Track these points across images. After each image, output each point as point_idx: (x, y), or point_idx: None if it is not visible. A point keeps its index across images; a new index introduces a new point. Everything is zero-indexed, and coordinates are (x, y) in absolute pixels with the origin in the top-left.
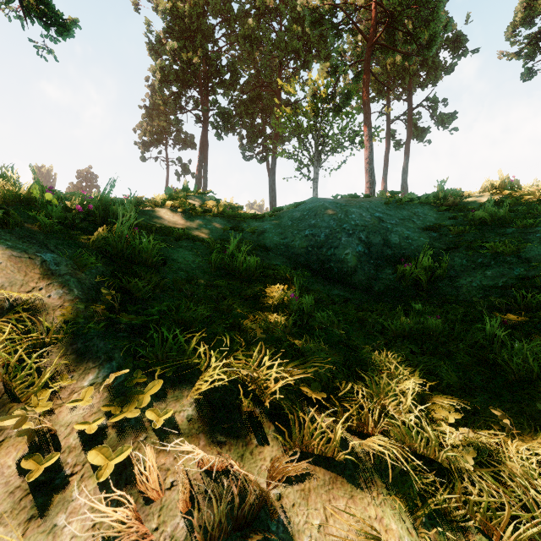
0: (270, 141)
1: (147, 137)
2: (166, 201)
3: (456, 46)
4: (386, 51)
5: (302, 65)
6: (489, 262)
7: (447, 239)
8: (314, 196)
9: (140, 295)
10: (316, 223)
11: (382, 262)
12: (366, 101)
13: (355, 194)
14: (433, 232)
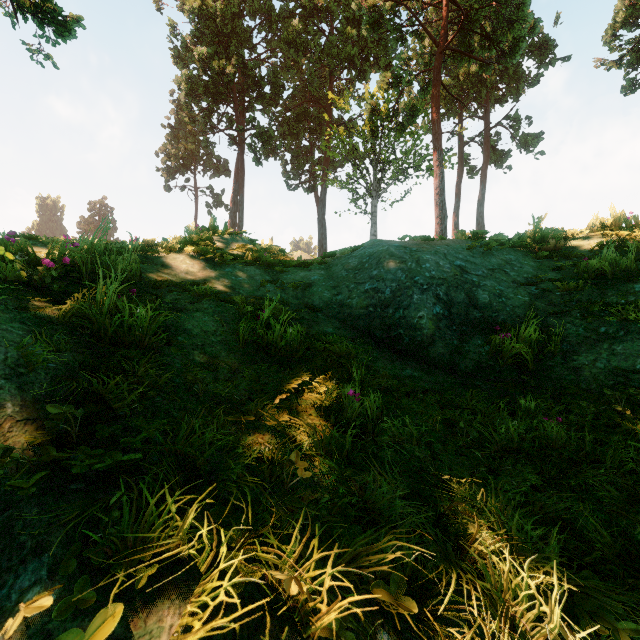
0: (319, 167)
1: (172, 162)
2: (185, 244)
3: (542, 52)
4: (460, 58)
5: (357, 76)
6: (616, 332)
7: (553, 298)
8: (373, 233)
9: (119, 406)
10: (379, 274)
11: (468, 328)
12: (436, 118)
13: (428, 236)
14: (533, 288)
